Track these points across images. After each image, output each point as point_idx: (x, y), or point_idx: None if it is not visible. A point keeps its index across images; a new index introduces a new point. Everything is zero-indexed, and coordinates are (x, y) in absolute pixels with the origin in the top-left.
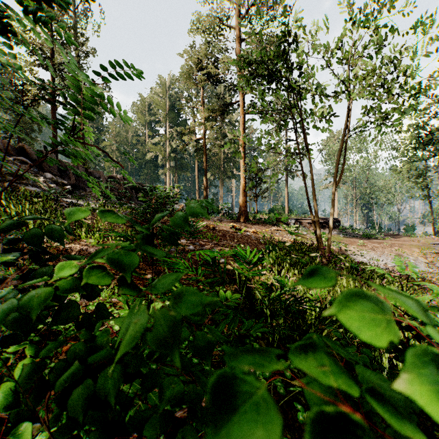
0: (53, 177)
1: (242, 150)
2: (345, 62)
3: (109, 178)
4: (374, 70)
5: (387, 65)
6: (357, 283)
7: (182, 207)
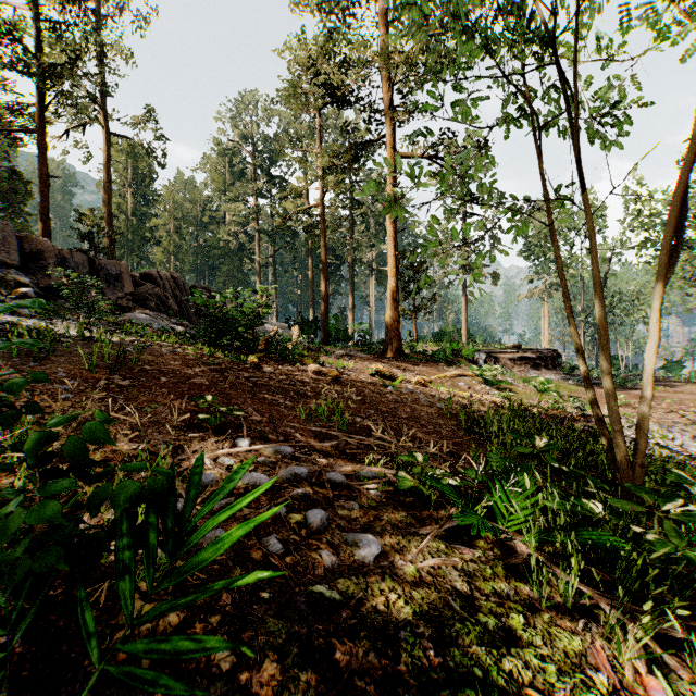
0: None
1: (391, 226)
2: None
3: (143, 277)
4: None
5: None
6: None
7: (276, 332)
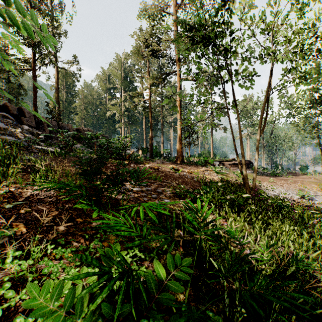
0: (29, 128)
1: (179, 108)
2: (269, 30)
3: (77, 130)
4: (299, 33)
5: (309, 30)
6: (296, 227)
7: (133, 152)
